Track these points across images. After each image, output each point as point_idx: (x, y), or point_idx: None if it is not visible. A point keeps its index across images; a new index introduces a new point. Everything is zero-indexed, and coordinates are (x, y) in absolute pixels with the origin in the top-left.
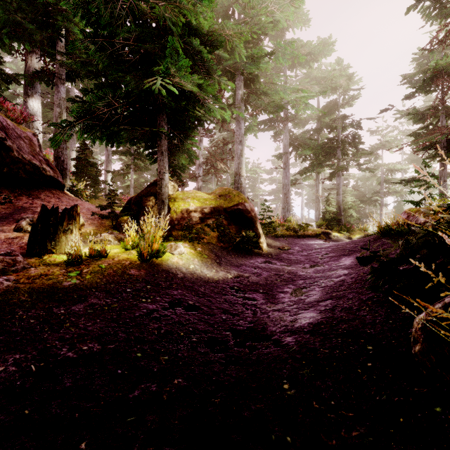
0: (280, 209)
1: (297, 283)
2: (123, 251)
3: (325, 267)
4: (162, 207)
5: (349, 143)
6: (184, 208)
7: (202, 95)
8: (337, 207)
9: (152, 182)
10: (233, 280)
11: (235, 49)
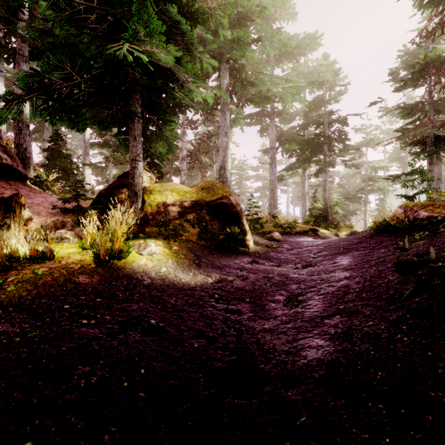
0: (266, 207)
1: (290, 288)
2: (79, 251)
3: (320, 268)
4: (135, 200)
5: (335, 139)
6: (161, 201)
7: (181, 73)
8: (323, 204)
9: (125, 172)
10: (213, 285)
11: (219, 25)
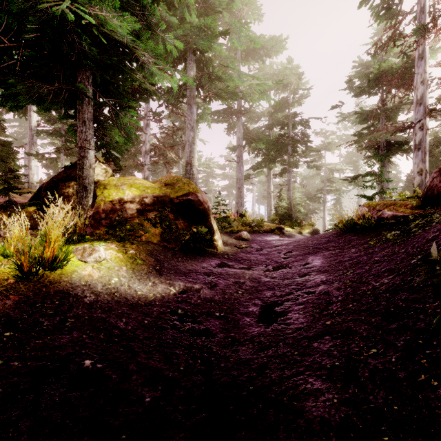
0: (233, 205)
1: (264, 296)
2: None
3: (293, 270)
4: (84, 195)
5: (298, 141)
6: (116, 197)
7: (141, 52)
8: (288, 203)
9: (72, 162)
10: (176, 297)
11: (185, 5)
